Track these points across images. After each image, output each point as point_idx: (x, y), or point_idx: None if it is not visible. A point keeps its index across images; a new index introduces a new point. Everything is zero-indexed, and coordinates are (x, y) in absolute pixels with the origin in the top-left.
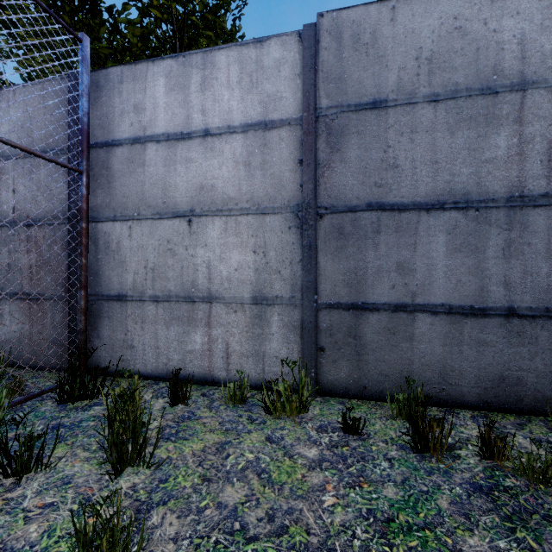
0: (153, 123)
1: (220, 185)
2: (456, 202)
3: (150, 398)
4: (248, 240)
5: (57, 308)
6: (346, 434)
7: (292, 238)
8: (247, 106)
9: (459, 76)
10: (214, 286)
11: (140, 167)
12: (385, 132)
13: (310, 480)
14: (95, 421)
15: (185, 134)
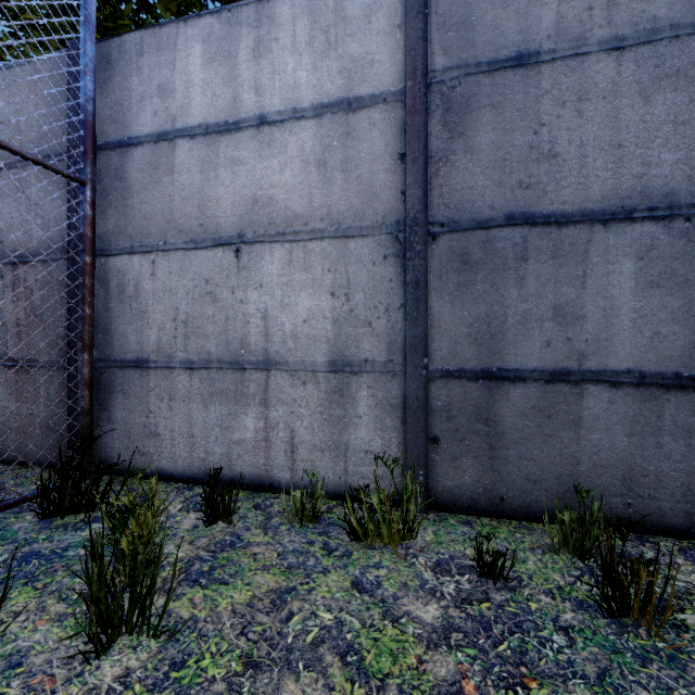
0: (185, 111)
1: (281, 197)
2: (653, 208)
3: (177, 512)
4: (323, 276)
5: (53, 379)
6: (482, 578)
7: (389, 272)
8: (321, 78)
9: (659, 6)
10: (273, 346)
11: (167, 175)
12: (537, 102)
13: (433, 671)
14: (88, 548)
15: (231, 123)
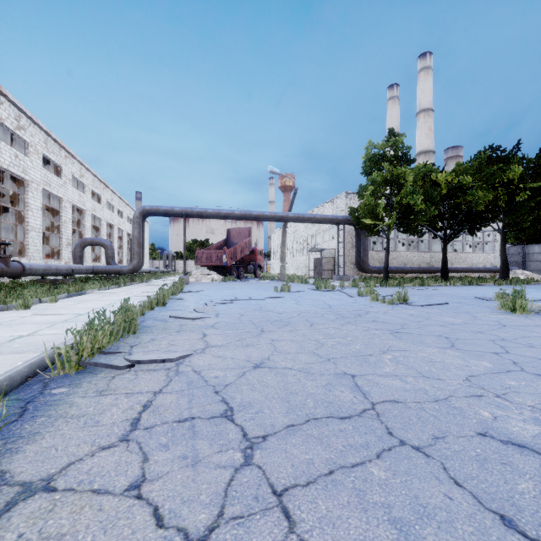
0: (535, 251)
1: None
2: None
3: None
4: None
5: None
6: None
7: None
8: None
9: None
10: None
11: (533, 256)
12: None
13: None
14: None
15: (540, 253)
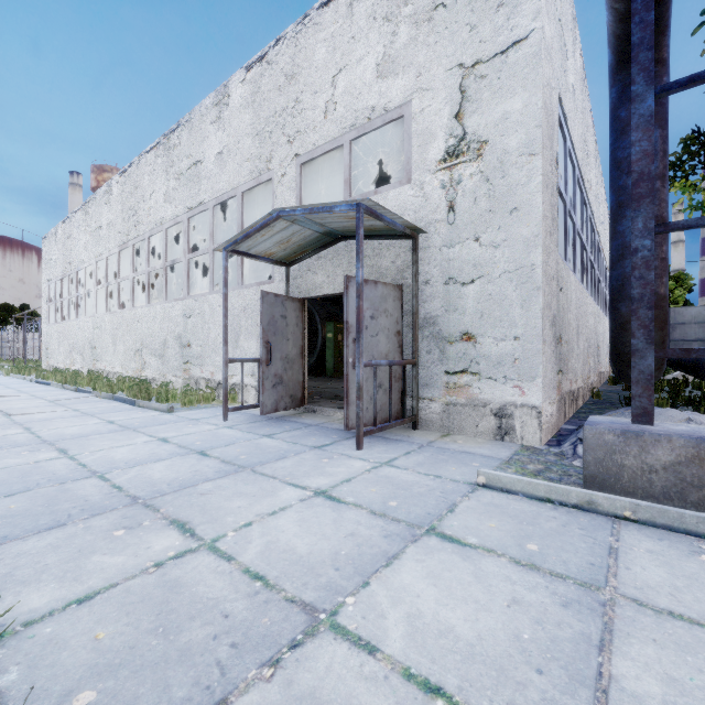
0: None
1: None
2: (699, 340)
3: None
4: None
5: None
6: None
7: None
8: None
9: (700, 320)
10: None
11: None
12: (685, 328)
13: None
14: None
15: None
